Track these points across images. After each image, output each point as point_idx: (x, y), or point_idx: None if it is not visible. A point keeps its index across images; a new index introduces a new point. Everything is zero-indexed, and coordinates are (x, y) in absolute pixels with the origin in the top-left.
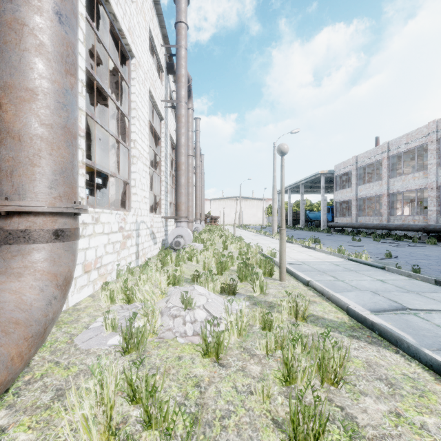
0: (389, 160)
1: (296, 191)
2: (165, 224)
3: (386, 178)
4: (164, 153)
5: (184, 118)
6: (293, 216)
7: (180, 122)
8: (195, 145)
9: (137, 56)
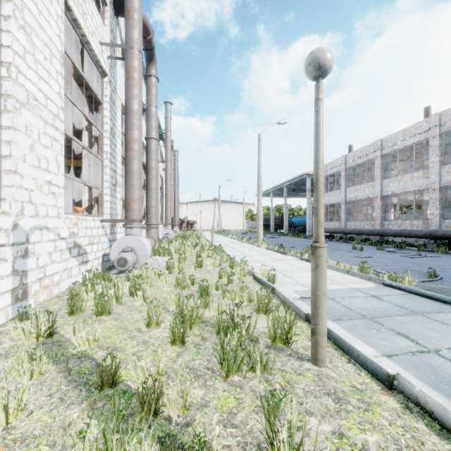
0: (383, 159)
1: (278, 195)
2: (111, 230)
3: (379, 178)
4: (108, 125)
5: (137, 74)
6: (275, 220)
7: (131, 79)
8: (165, 135)
9: None
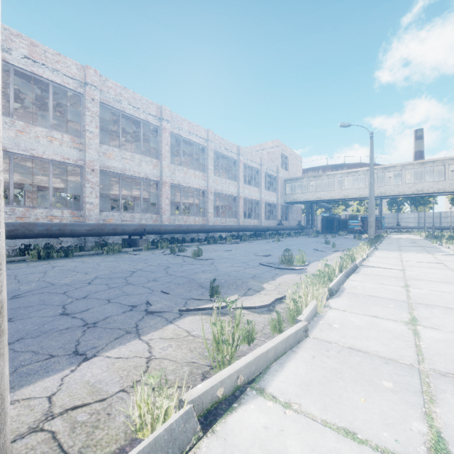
0: None
1: None
2: None
3: None
4: None
5: None
6: None
7: None
8: None
9: None
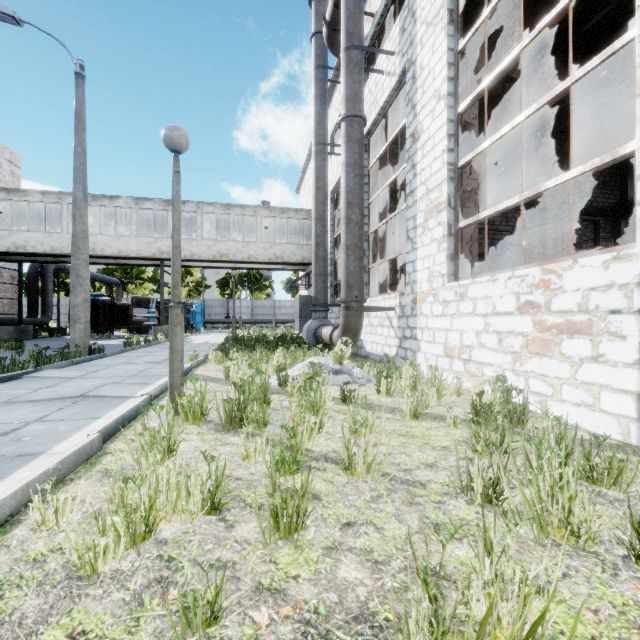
0: None
1: None
2: None
3: None
4: None
5: None
6: None
7: None
8: None
9: None
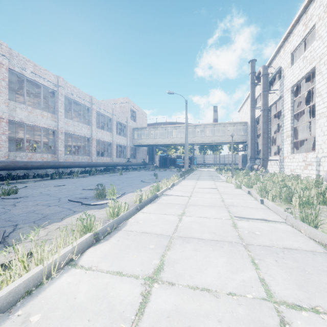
0: None
1: None
2: None
3: None
4: None
5: None
6: None
7: None
8: None
9: (318, 60)
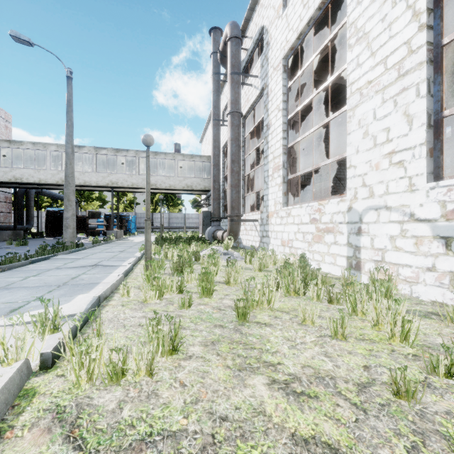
0: None
1: None
2: None
3: None
4: None
5: None
6: None
7: None
8: None
9: None
